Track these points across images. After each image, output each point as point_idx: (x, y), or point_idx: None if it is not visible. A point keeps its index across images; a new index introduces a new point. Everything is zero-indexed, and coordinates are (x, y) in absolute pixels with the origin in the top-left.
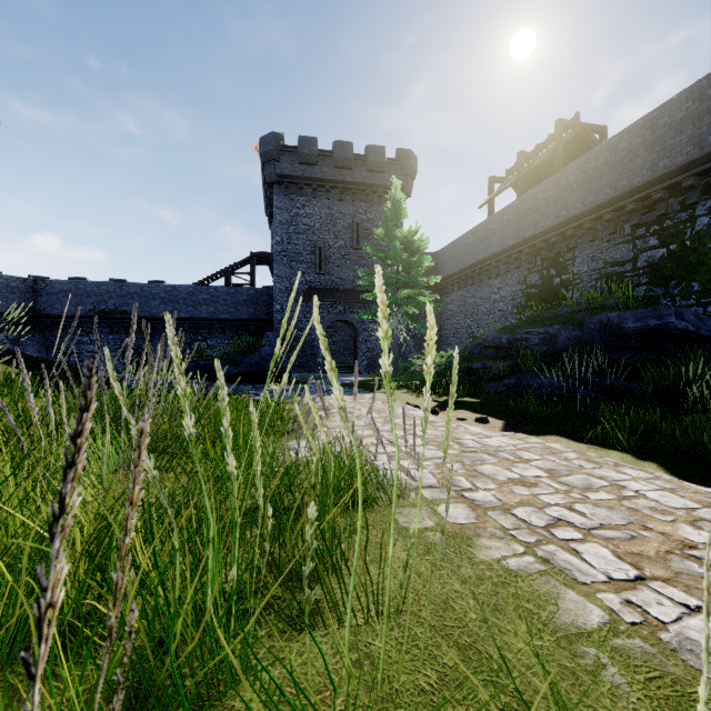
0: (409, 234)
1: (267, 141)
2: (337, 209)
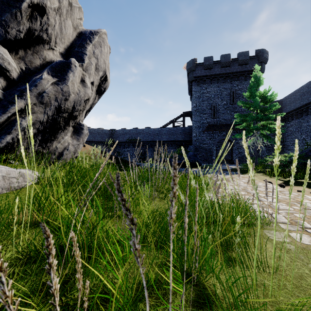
0: (263, 93)
1: (189, 63)
2: (222, 87)
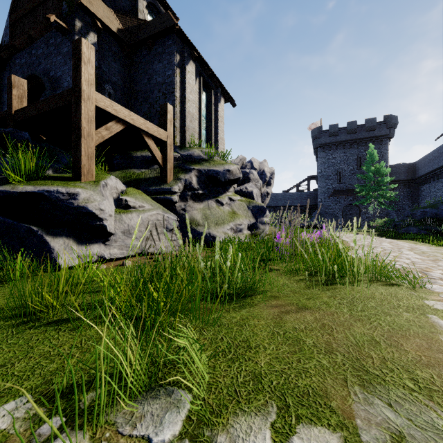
0: (380, 166)
1: (314, 131)
2: (348, 152)
